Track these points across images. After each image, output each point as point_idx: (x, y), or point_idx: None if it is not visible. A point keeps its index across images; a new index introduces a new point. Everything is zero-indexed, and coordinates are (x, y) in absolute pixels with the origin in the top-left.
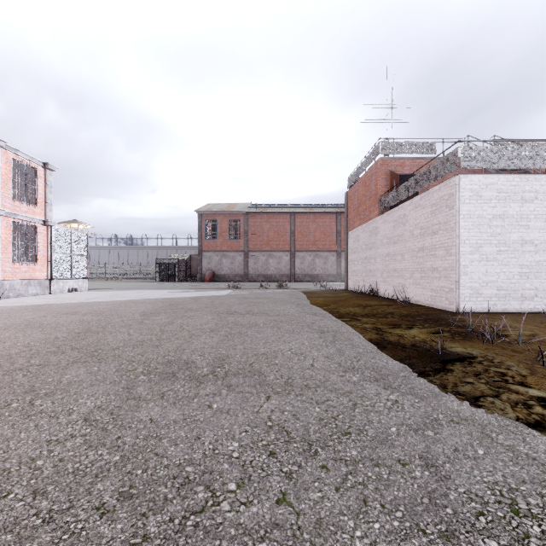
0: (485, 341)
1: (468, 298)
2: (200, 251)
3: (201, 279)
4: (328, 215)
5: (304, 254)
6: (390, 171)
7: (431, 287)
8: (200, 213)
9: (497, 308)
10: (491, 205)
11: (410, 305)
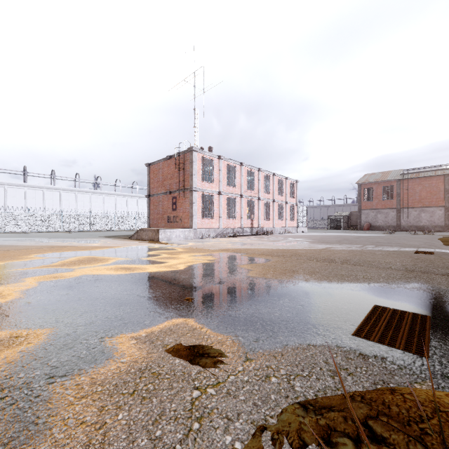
0: None
1: None
2: (359, 209)
3: (360, 228)
4: None
5: None
6: None
7: None
8: (360, 184)
9: None
10: None
11: None
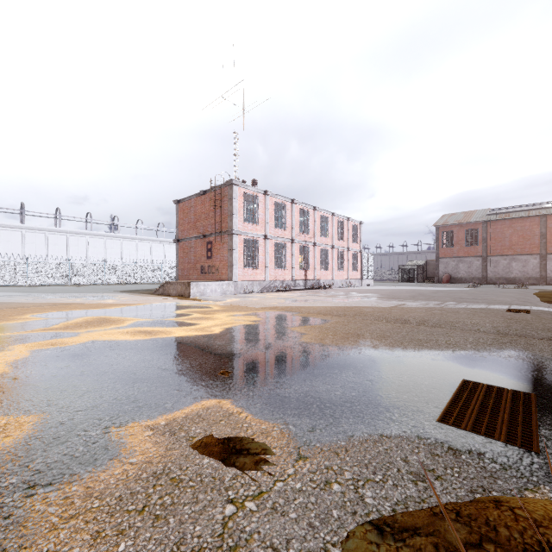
0: None
1: None
2: (436, 258)
3: (438, 281)
4: None
5: None
6: None
7: None
8: (437, 227)
9: None
10: None
11: None
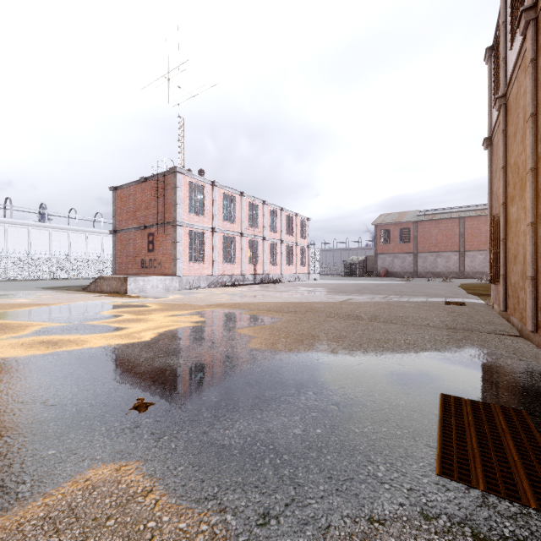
0: None
1: None
2: (375, 254)
3: (377, 275)
4: None
5: (475, 253)
6: None
7: None
8: (376, 225)
9: None
10: None
11: None
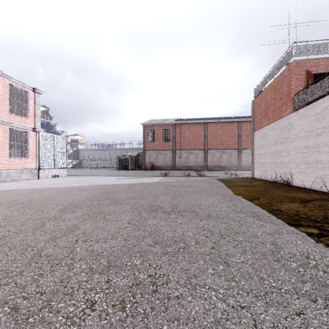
0: None
1: None
2: (144, 150)
3: (145, 168)
4: (232, 123)
5: (214, 151)
6: (306, 69)
7: None
8: (144, 125)
9: None
10: None
11: None
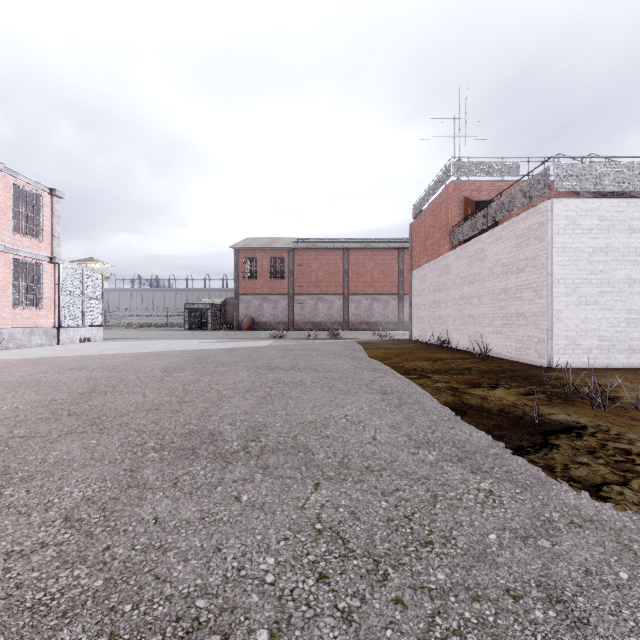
0: (593, 406)
1: (563, 350)
2: (236, 294)
3: (238, 327)
4: (389, 251)
5: (360, 298)
6: (464, 196)
7: (516, 337)
8: (237, 249)
9: (599, 362)
10: (592, 235)
11: (490, 359)
